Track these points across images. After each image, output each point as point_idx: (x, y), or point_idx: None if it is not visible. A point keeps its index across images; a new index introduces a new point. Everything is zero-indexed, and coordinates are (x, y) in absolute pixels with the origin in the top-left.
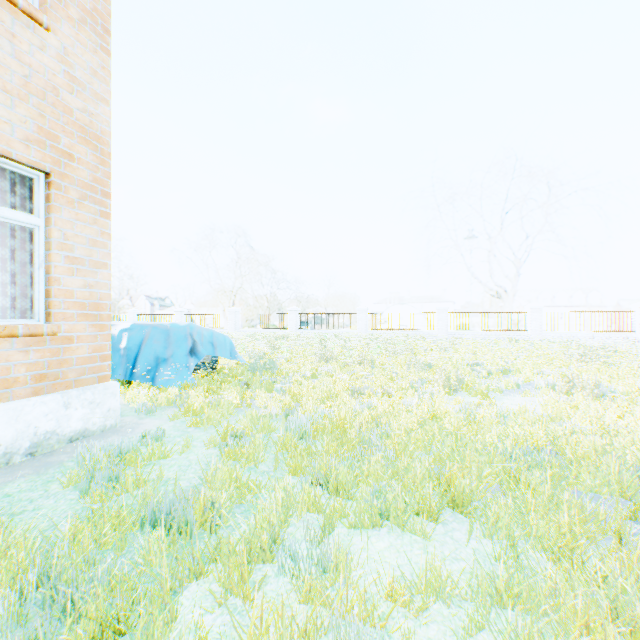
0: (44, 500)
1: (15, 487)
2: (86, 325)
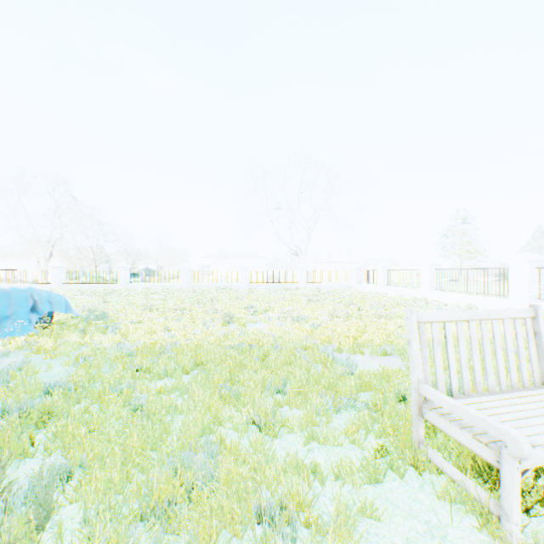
0: None
1: None
2: None
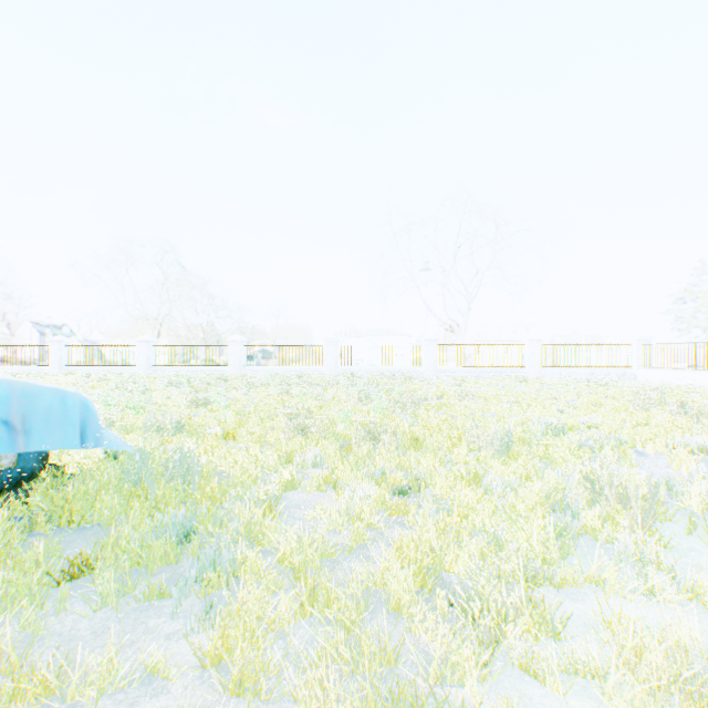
0: None
1: None
2: None
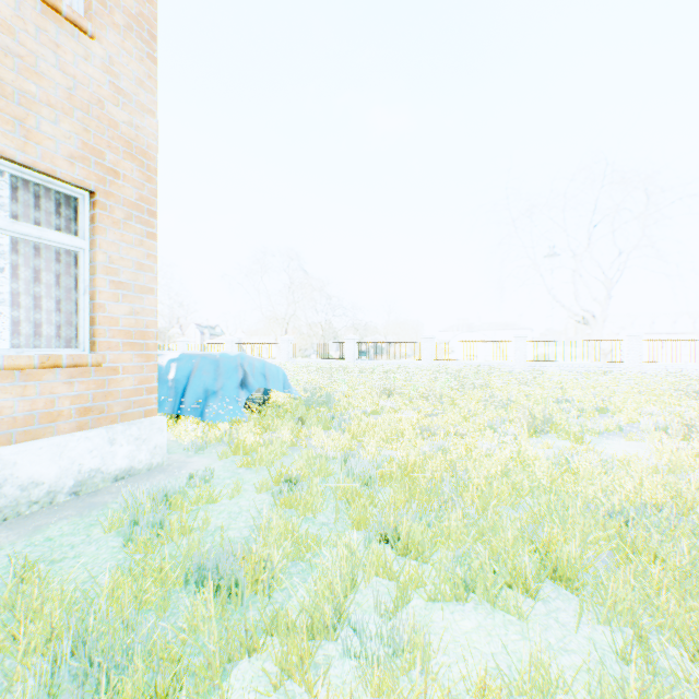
0: (85, 546)
1: (57, 530)
2: (132, 355)
